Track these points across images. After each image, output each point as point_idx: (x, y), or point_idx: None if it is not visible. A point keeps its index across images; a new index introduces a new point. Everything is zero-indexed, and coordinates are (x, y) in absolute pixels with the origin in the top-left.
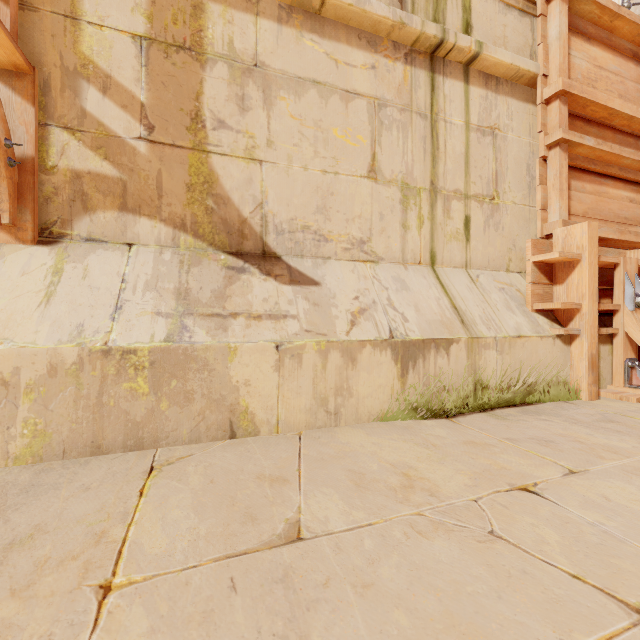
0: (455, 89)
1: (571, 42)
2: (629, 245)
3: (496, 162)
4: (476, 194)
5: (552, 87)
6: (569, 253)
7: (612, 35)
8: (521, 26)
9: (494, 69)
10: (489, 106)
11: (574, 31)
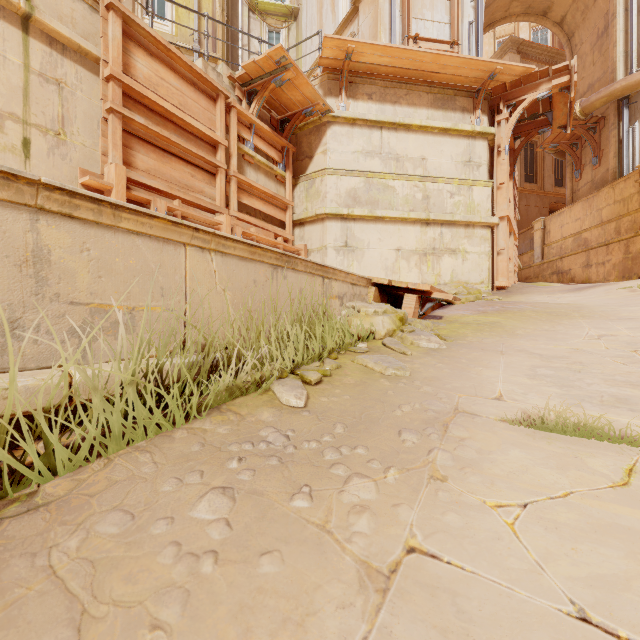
0: (11, 32)
1: (134, 50)
2: (188, 203)
3: (63, 108)
4: (38, 125)
5: (107, 70)
6: (100, 180)
7: (174, 62)
8: (92, 18)
9: (57, 36)
10: (55, 62)
11: (137, 44)
